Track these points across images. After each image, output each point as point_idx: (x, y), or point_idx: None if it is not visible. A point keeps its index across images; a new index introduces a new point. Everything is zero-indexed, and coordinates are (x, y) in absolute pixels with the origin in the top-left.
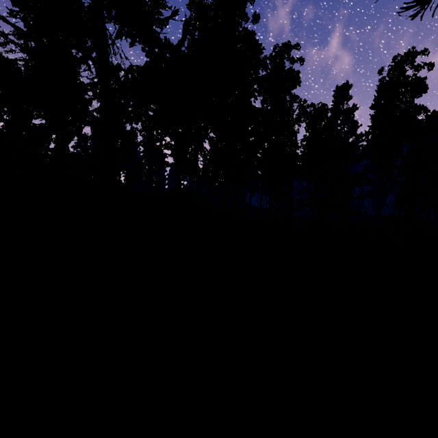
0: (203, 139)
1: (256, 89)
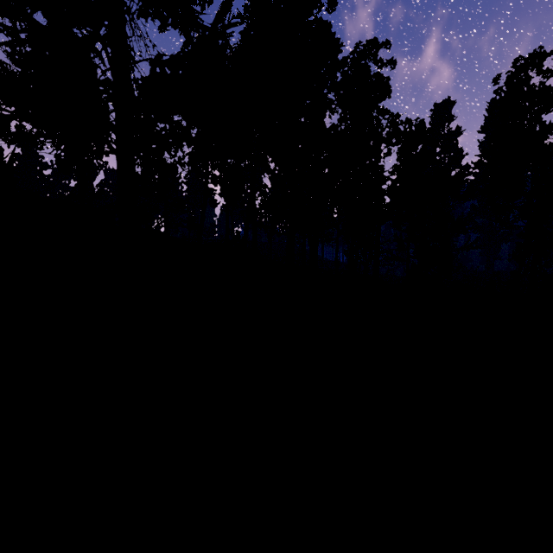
0: (262, 172)
1: (332, 100)
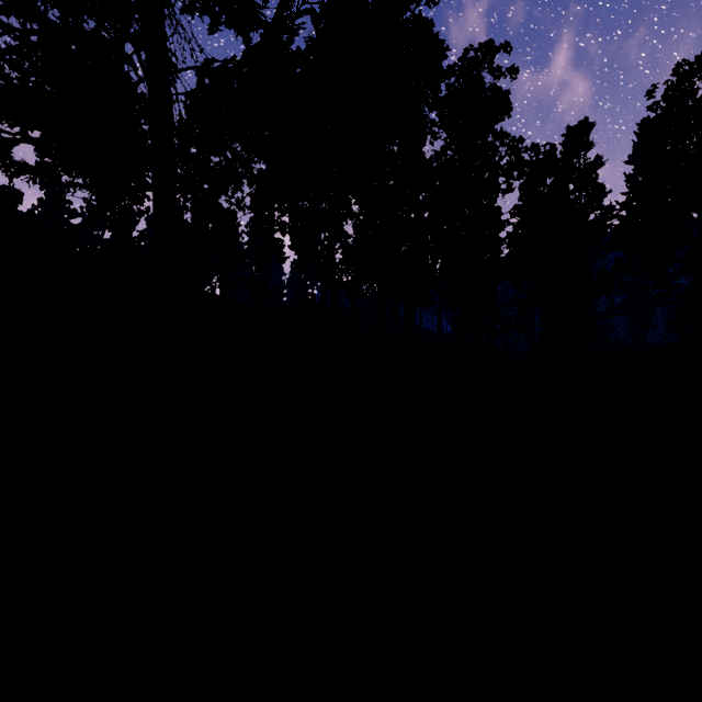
0: (343, 218)
1: (434, 121)
